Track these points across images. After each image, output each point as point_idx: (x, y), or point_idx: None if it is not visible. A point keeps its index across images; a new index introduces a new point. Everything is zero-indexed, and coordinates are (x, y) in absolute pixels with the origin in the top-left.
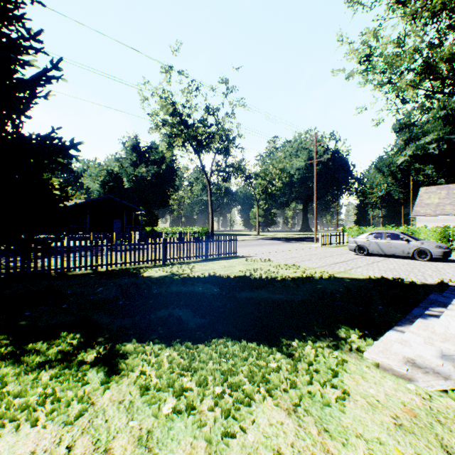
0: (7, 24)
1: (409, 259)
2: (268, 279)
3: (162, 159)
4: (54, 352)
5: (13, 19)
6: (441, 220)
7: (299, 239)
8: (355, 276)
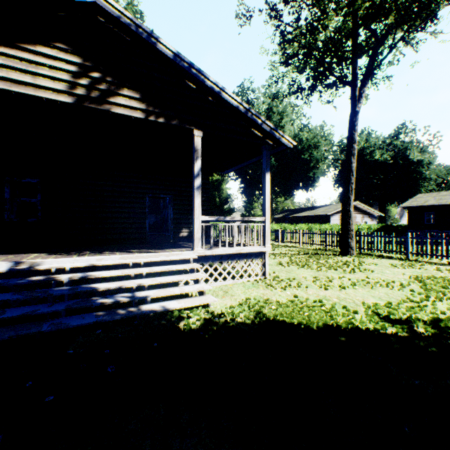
0: None
1: None
2: None
3: None
4: (448, 324)
5: None
6: None
7: None
8: None
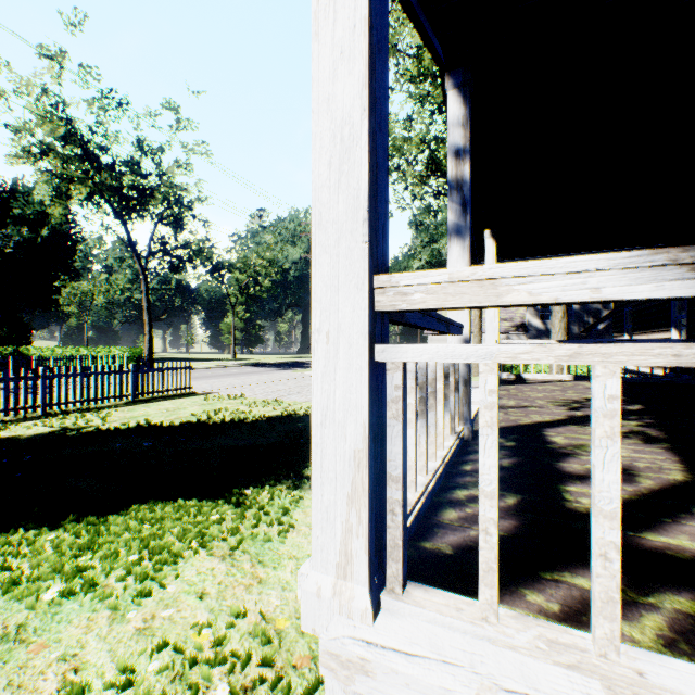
0: None
1: None
2: (234, 421)
3: (42, 217)
4: None
5: None
6: None
7: (295, 364)
8: None
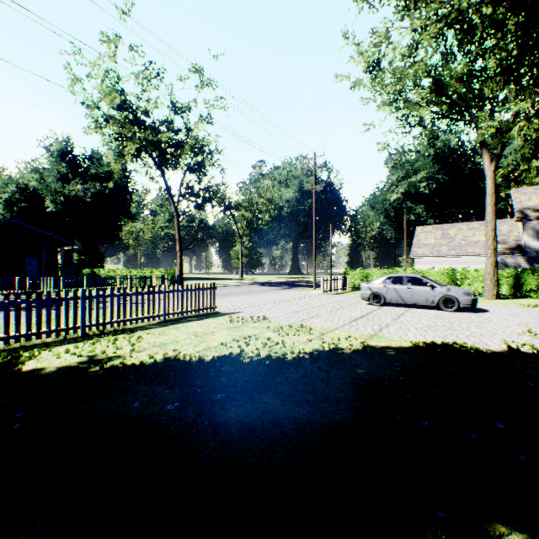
0: None
1: (432, 308)
2: (273, 360)
3: (109, 175)
4: None
5: None
6: (438, 262)
7: (292, 283)
8: (396, 342)
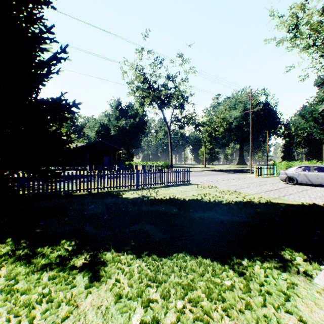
0: (33, 24)
1: None
2: (215, 202)
3: (136, 114)
4: (54, 257)
5: (36, 20)
6: None
7: (237, 170)
8: (289, 202)
